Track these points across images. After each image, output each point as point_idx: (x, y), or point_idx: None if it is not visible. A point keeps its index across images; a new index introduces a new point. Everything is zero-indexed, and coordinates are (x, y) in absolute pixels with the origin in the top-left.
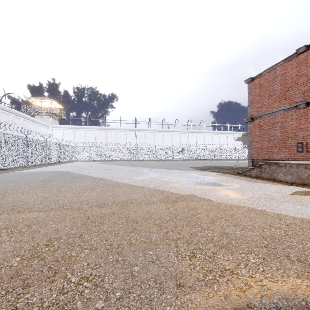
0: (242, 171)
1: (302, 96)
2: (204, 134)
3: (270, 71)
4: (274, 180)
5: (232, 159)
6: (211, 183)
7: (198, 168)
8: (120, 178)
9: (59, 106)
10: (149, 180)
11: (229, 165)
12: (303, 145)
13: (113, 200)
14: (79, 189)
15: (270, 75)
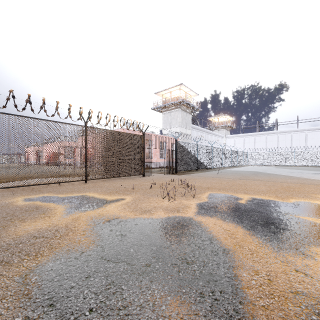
0: None
1: None
2: None
3: None
4: None
5: None
6: None
7: None
8: (308, 177)
9: (230, 118)
10: None
11: None
12: None
13: (309, 183)
14: (282, 178)
15: None
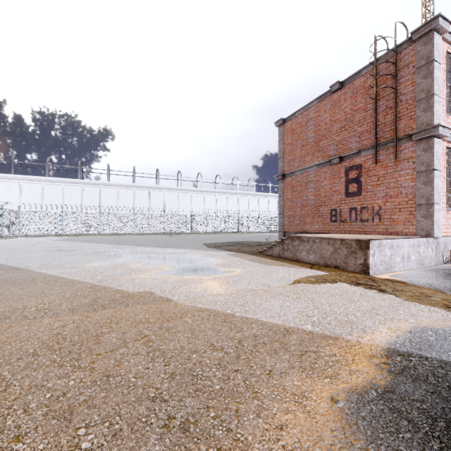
0: (263, 249)
1: (335, 148)
2: (238, 196)
3: (303, 113)
4: (297, 261)
5: (275, 231)
6: (204, 270)
7: (213, 245)
8: (58, 265)
9: None
10: (107, 268)
11: (261, 240)
12: (337, 213)
13: None
14: None
15: (303, 118)
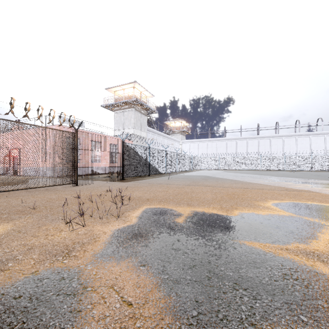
0: None
1: None
2: None
3: None
4: None
5: None
6: None
7: None
8: (250, 180)
9: (186, 124)
10: (274, 183)
11: None
12: None
13: (251, 187)
14: (228, 183)
15: None
